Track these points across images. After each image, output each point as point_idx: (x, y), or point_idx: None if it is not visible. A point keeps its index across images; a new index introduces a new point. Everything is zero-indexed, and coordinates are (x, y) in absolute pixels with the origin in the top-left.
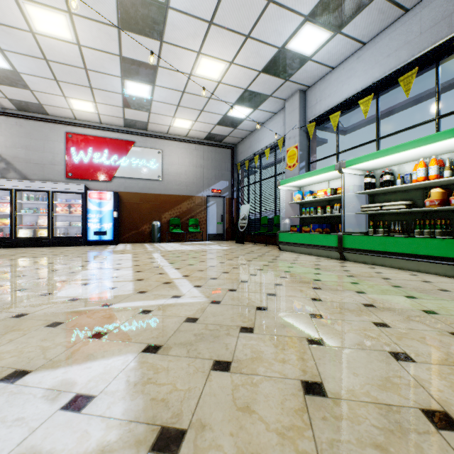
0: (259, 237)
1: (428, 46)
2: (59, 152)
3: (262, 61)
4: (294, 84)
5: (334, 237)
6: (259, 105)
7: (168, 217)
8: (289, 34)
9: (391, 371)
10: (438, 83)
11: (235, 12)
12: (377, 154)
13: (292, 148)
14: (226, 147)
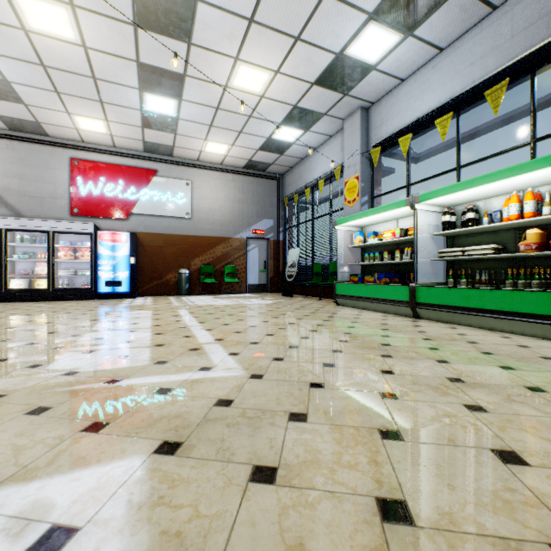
0: (312, 289)
1: (521, 52)
2: (62, 182)
3: (316, 70)
4: (354, 100)
5: (405, 290)
6: (312, 125)
7: (199, 264)
8: (348, 36)
9: (499, 480)
10: (533, 98)
11: (282, 7)
12: (458, 186)
13: (352, 179)
14: (271, 177)
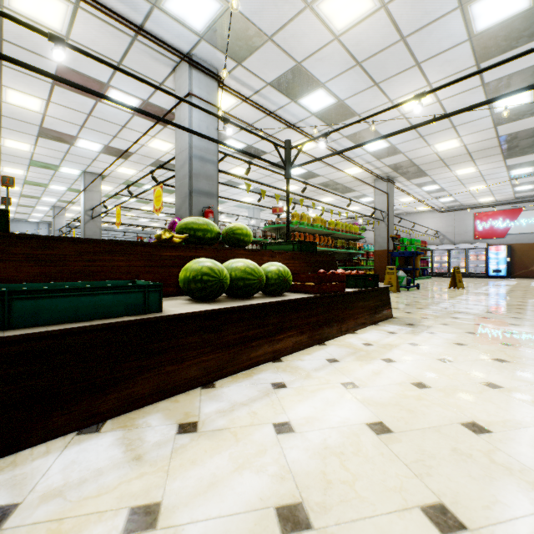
0: None
1: None
2: (469, 225)
3: None
4: None
5: None
6: None
7: None
8: None
9: None
10: None
11: None
12: None
13: None
14: None
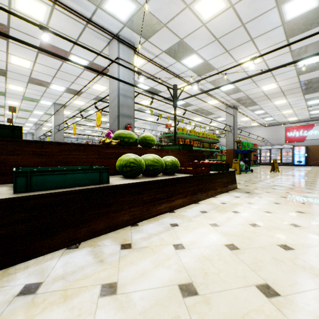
0: None
1: None
2: (282, 134)
3: None
4: None
5: None
6: None
7: None
8: None
9: None
10: None
11: None
12: None
13: None
14: None
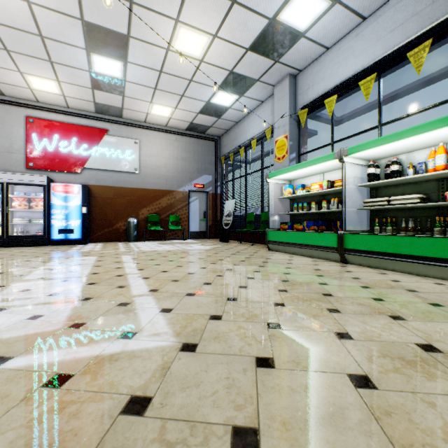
0: (245, 235)
1: (442, 15)
2: (18, 138)
3: (250, 35)
4: (284, 67)
5: (333, 237)
6: (246, 91)
7: (146, 213)
8: (281, 1)
9: None
10: None
11: None
12: (387, 139)
13: (281, 138)
14: (210, 139)
